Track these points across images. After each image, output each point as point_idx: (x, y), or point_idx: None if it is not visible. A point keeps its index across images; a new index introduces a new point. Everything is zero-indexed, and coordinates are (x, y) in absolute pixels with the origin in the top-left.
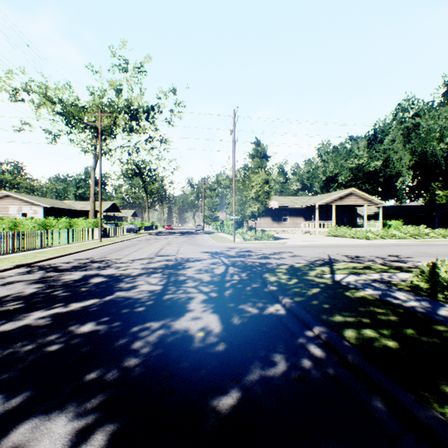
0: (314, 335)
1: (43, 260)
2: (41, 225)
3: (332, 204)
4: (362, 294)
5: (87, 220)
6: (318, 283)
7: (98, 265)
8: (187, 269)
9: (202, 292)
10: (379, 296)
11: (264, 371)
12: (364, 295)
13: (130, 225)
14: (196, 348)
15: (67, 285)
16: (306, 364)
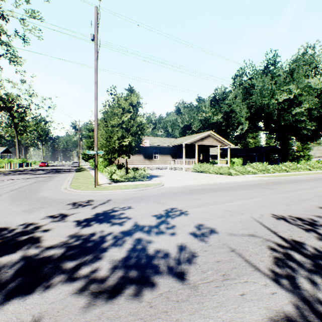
0: None
1: None
2: None
3: (195, 143)
4: None
5: None
6: None
7: None
8: None
9: None
10: None
11: None
12: None
13: None
14: None
15: None
16: None
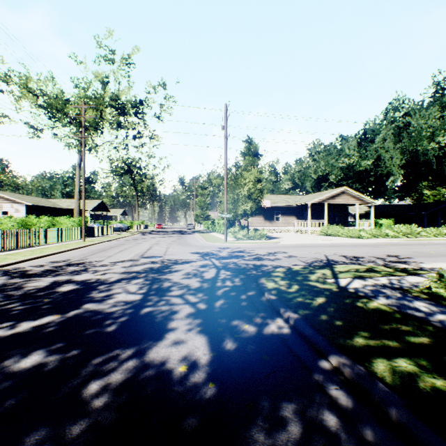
0: (331, 367)
1: (12, 263)
2: (21, 223)
3: (324, 202)
4: (376, 304)
5: (71, 218)
6: (323, 290)
7: (73, 269)
8: (173, 273)
9: (189, 303)
10: (396, 307)
11: (271, 438)
12: (379, 305)
13: (119, 224)
14: (174, 395)
15: (28, 296)
16: (331, 422)
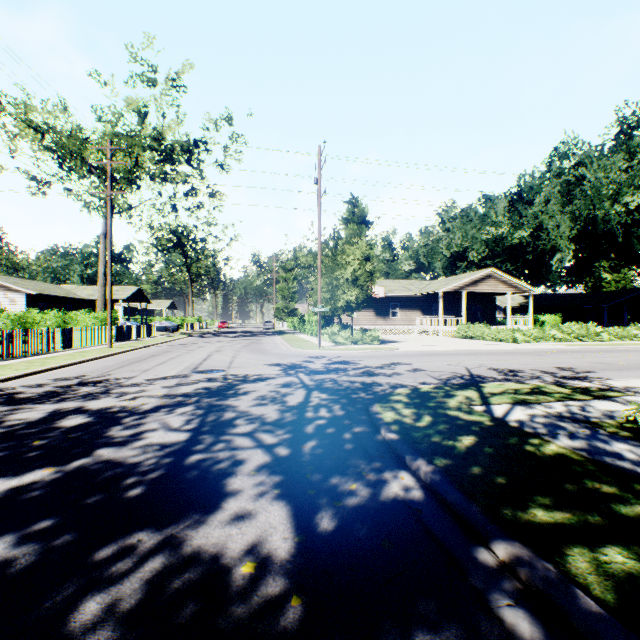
0: (497, 562)
1: None
2: (17, 321)
3: (462, 290)
4: (554, 448)
5: (92, 313)
6: (469, 423)
7: (88, 390)
8: (240, 396)
9: (262, 447)
10: (586, 452)
11: None
12: (559, 449)
13: (164, 322)
14: (230, 624)
15: (8, 435)
16: None
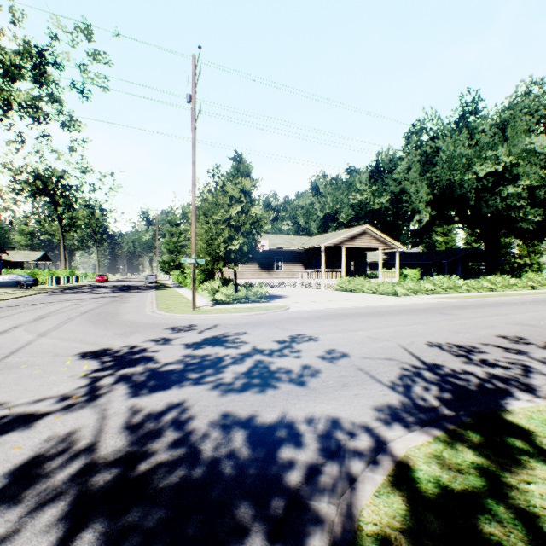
0: None
1: None
2: None
3: (341, 245)
4: None
5: None
6: None
7: None
8: None
9: None
10: None
11: None
12: None
13: (15, 276)
14: None
15: None
16: None
